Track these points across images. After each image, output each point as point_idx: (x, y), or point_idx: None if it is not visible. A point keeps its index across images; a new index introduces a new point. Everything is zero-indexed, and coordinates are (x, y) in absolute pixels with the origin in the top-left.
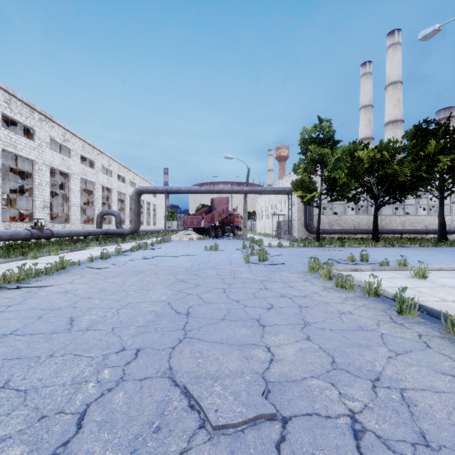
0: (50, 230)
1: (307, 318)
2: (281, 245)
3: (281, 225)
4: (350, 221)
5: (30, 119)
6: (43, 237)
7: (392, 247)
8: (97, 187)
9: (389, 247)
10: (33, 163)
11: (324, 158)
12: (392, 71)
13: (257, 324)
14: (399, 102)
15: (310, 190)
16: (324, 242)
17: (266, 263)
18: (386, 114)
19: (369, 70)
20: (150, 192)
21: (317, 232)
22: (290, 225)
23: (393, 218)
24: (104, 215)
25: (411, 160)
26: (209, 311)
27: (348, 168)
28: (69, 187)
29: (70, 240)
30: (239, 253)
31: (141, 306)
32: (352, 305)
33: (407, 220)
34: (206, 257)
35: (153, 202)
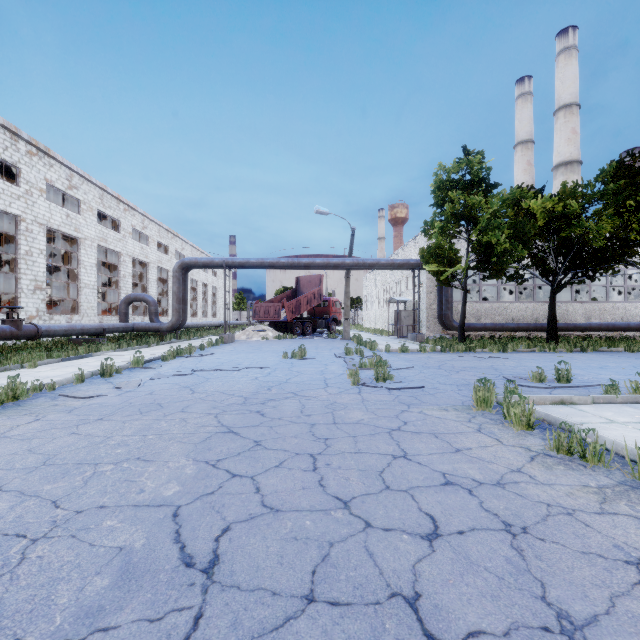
0: (35, 325)
1: (555, 591)
2: (405, 349)
3: (401, 317)
4: (508, 311)
5: (11, 151)
6: (20, 337)
7: (582, 352)
8: (123, 259)
9: (576, 351)
10: (17, 220)
11: (474, 210)
12: (565, 88)
13: (415, 634)
14: (576, 135)
15: (450, 261)
16: (473, 344)
17: (389, 385)
18: (555, 152)
19: (528, 89)
20: (201, 266)
21: (461, 328)
22: (415, 317)
23: (573, 306)
24: (131, 302)
25: (612, 213)
26: (272, 550)
27: (511, 227)
28: (78, 259)
29: (74, 341)
30: (340, 363)
31: (102, 525)
32: (638, 522)
33: (594, 309)
34: (284, 372)
35: (211, 283)
